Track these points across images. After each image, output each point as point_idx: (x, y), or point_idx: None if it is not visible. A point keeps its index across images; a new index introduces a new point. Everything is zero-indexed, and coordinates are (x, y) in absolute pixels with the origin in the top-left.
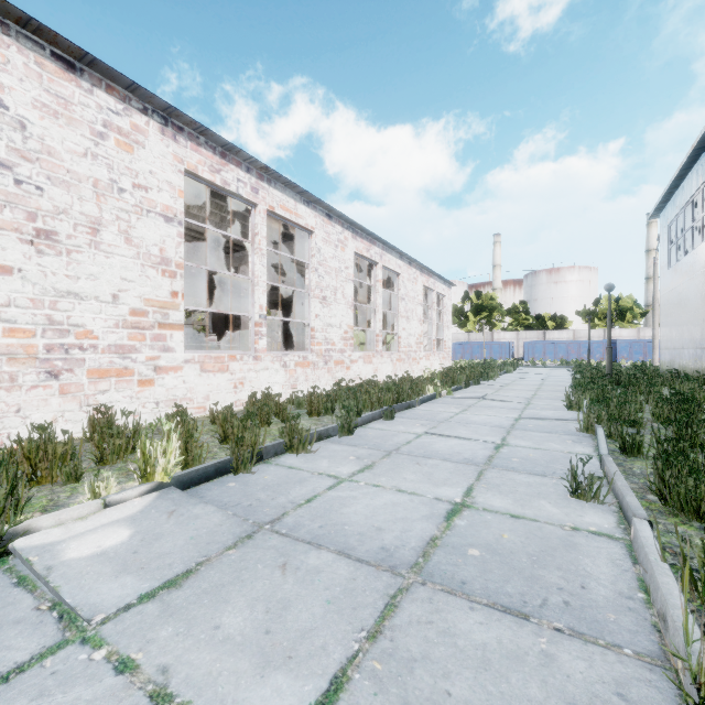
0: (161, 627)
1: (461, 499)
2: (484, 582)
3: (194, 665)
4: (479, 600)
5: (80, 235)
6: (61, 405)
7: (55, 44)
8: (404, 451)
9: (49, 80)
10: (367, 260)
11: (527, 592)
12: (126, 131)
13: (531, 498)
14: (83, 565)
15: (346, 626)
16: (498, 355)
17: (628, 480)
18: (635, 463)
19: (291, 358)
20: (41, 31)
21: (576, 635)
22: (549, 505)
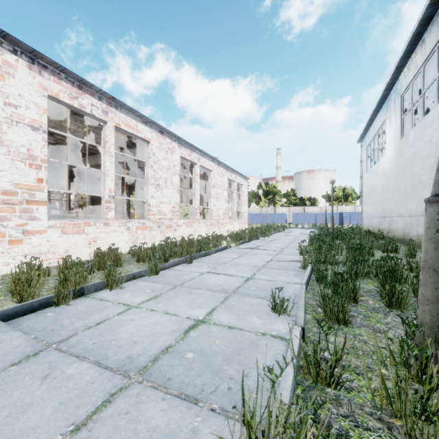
0: None
1: (203, 317)
2: (183, 377)
3: None
4: (172, 392)
5: None
6: None
7: None
8: (186, 284)
9: None
10: (189, 161)
11: (208, 382)
12: None
13: (248, 314)
14: None
15: (62, 422)
16: (277, 221)
17: (312, 299)
18: (322, 287)
19: (133, 224)
20: None
21: (223, 412)
22: (256, 318)
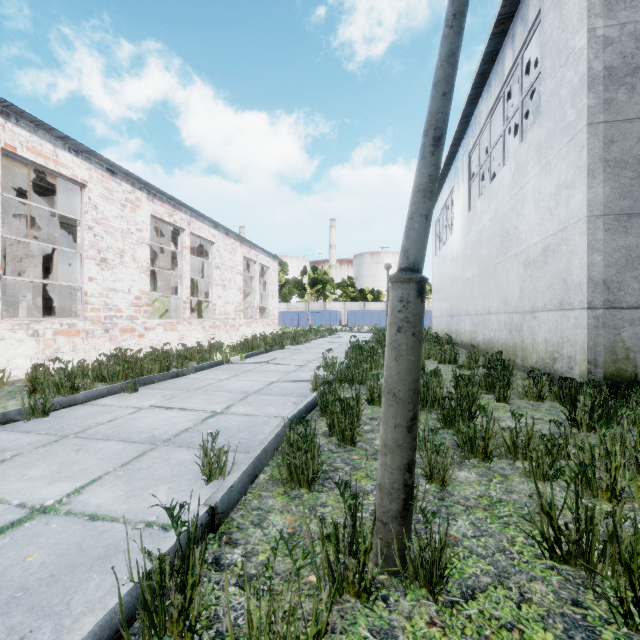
0: None
1: (56, 500)
2: None
3: None
4: None
5: None
6: None
7: None
8: (88, 433)
9: None
10: (171, 225)
11: None
12: None
13: (155, 484)
14: None
15: None
16: (328, 322)
17: None
18: (321, 422)
19: (47, 326)
20: None
21: None
22: (165, 491)
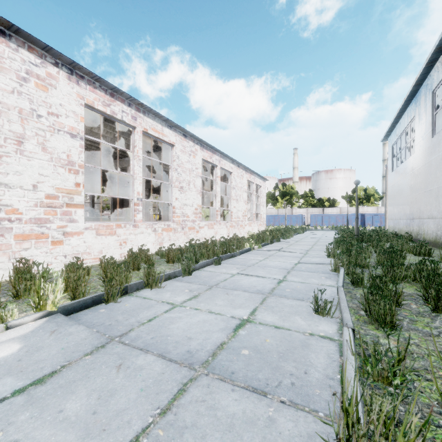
0: (22, 413)
1: (247, 317)
2: (245, 372)
3: (36, 439)
4: (239, 384)
5: (9, 145)
6: None
7: None
8: (221, 285)
9: None
10: (210, 164)
11: (270, 377)
12: (42, 77)
13: (290, 315)
14: None
15: (148, 406)
16: (295, 222)
17: (351, 302)
18: (358, 291)
19: (159, 226)
20: None
21: (293, 405)
22: (300, 319)
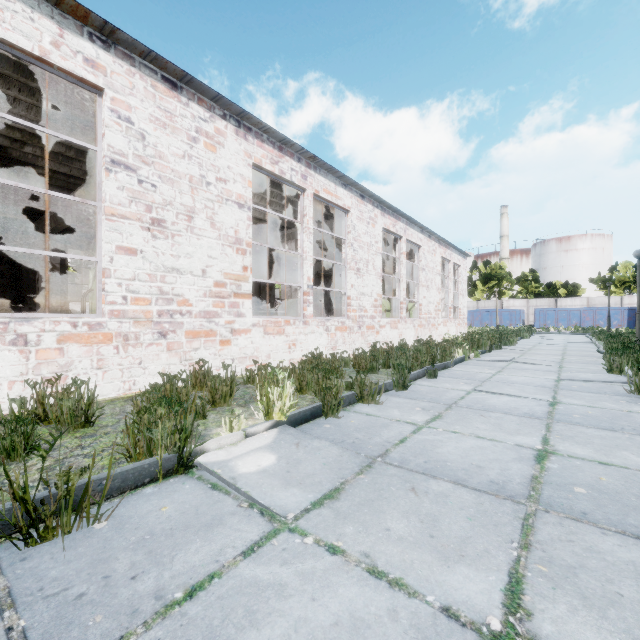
0: (343, 526)
1: (541, 446)
2: (603, 514)
3: (387, 554)
4: (607, 528)
5: (180, 221)
6: (167, 360)
7: (164, 69)
8: (463, 404)
9: (160, 99)
10: (393, 235)
11: None
12: (211, 135)
13: (611, 449)
14: (256, 478)
15: (496, 537)
16: (508, 322)
17: None
18: None
19: (332, 323)
20: (156, 60)
21: None
22: (632, 455)
